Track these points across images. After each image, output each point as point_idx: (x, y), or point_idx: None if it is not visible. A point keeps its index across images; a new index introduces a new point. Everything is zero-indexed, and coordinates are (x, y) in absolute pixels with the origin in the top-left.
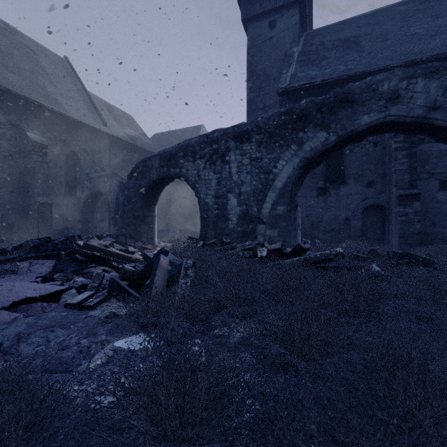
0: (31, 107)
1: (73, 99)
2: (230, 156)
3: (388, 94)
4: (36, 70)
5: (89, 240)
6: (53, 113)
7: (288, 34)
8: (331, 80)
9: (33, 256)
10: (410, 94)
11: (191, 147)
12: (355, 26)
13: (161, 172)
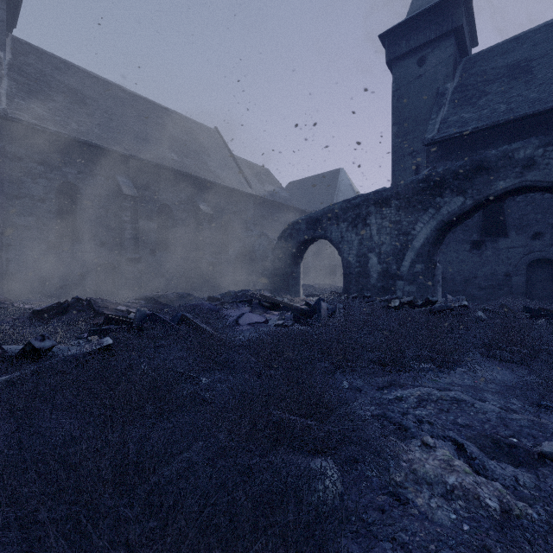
0: (200, 183)
1: (225, 168)
2: (371, 219)
3: (524, 161)
4: (199, 148)
5: (258, 292)
6: (214, 185)
7: (440, 69)
8: (485, 127)
9: (237, 301)
10: (546, 161)
11: (334, 212)
12: (530, 44)
13: (308, 234)
